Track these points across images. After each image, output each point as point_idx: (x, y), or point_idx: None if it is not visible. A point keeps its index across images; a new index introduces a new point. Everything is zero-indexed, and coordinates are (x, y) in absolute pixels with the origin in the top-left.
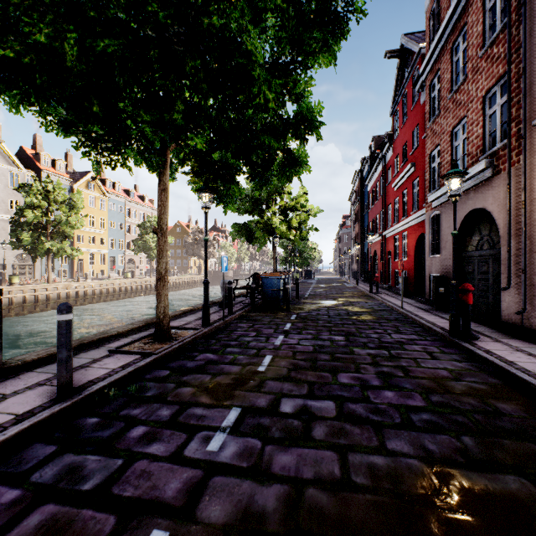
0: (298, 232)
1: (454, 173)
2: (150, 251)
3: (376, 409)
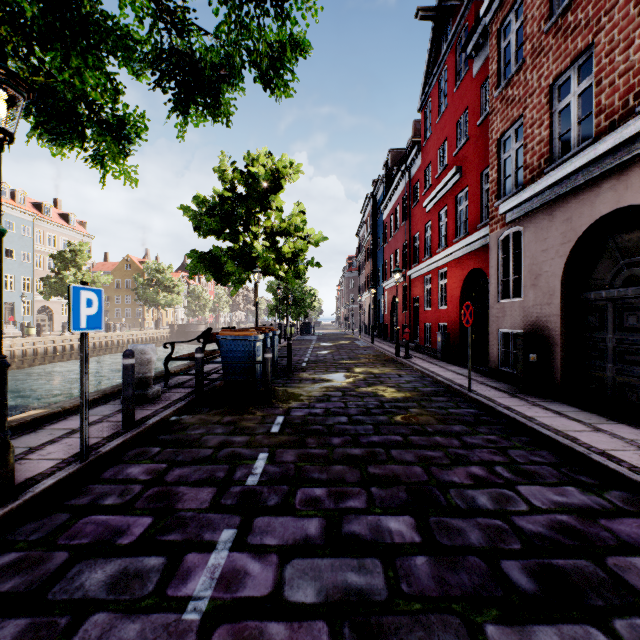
0: (292, 267)
1: None
2: None
3: None
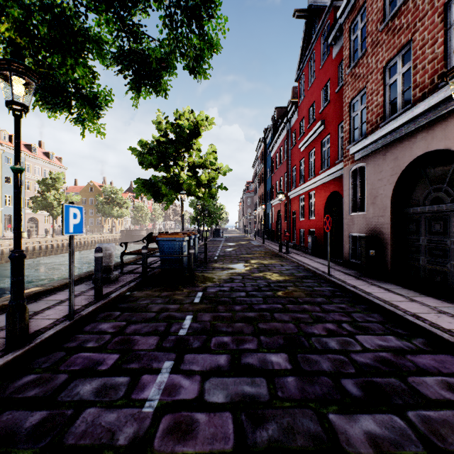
0: (207, 190)
1: None
2: (51, 209)
3: None
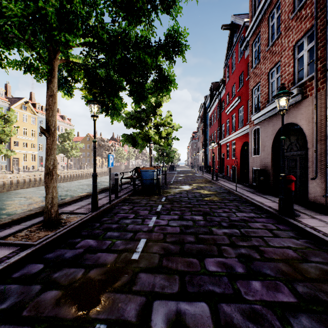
0: (166, 140)
1: (283, 93)
2: (67, 153)
3: (252, 312)
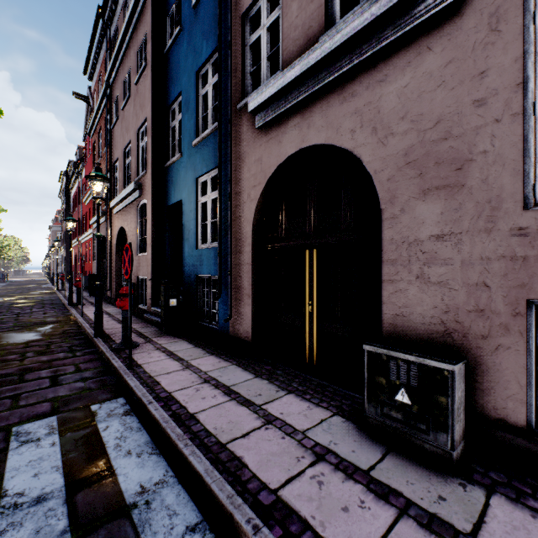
0: None
1: (69, 220)
2: None
3: None
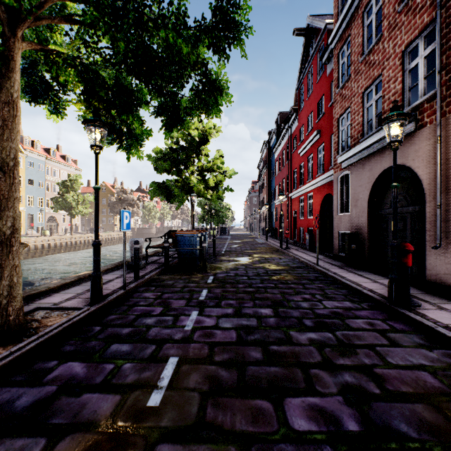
0: (215, 192)
1: (397, 115)
2: (70, 209)
3: None
